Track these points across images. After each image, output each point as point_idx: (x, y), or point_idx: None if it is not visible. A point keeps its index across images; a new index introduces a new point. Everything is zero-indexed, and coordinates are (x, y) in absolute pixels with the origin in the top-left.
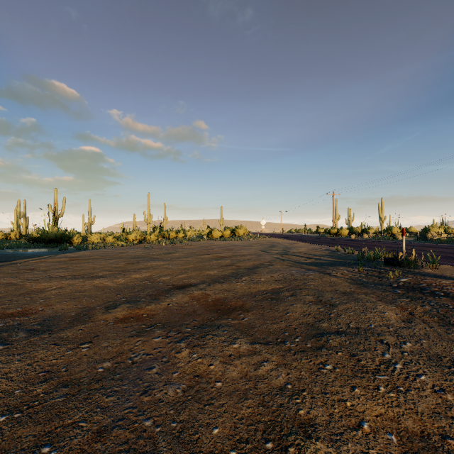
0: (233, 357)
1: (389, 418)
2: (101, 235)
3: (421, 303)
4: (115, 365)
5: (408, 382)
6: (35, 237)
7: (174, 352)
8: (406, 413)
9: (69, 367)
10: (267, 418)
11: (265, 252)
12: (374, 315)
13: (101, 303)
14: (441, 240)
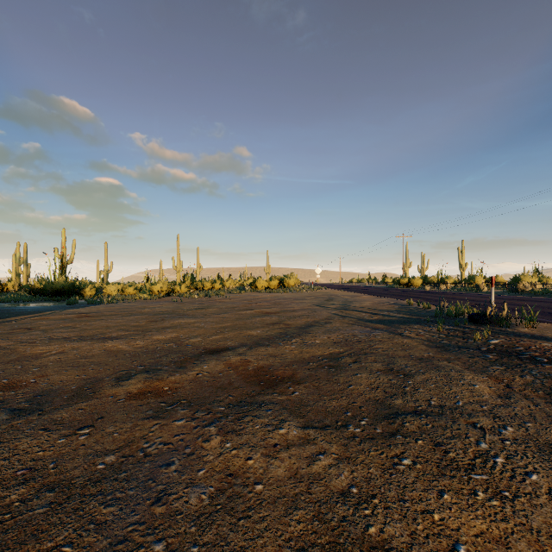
0: (279, 448)
1: (494, 538)
2: (120, 286)
3: (520, 372)
4: (122, 459)
5: (515, 484)
6: (38, 289)
7: (200, 440)
8: (516, 532)
9: (59, 463)
10: (325, 538)
11: (321, 306)
12: (461, 388)
13: (112, 372)
14: (535, 292)
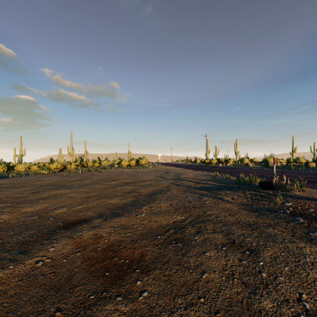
0: None
1: None
2: (27, 165)
3: None
4: None
5: None
6: None
7: None
8: None
9: None
10: None
11: (162, 177)
12: None
13: None
14: (278, 167)
